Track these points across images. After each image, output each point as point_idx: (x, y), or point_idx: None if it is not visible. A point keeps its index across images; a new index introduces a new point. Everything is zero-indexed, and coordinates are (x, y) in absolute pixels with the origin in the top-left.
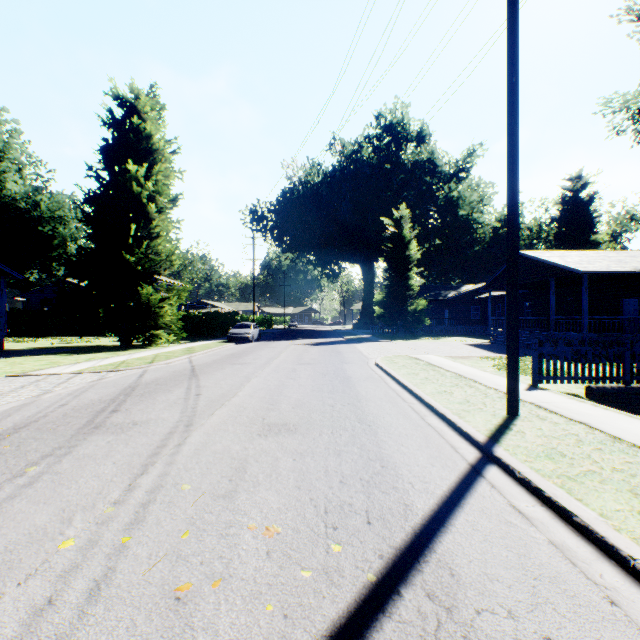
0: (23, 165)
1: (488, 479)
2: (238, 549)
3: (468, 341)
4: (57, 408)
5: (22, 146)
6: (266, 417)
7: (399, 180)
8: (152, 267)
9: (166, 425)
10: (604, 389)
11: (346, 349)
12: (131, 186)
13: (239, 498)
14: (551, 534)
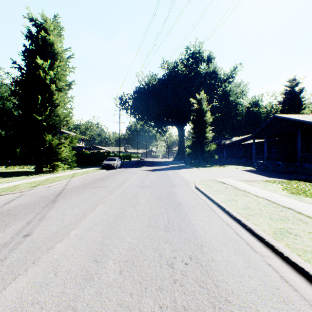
0: None
1: None
2: None
3: (241, 168)
4: None
5: None
6: None
7: (197, 82)
8: (54, 124)
9: None
10: None
11: (172, 174)
12: (39, 73)
13: None
14: None
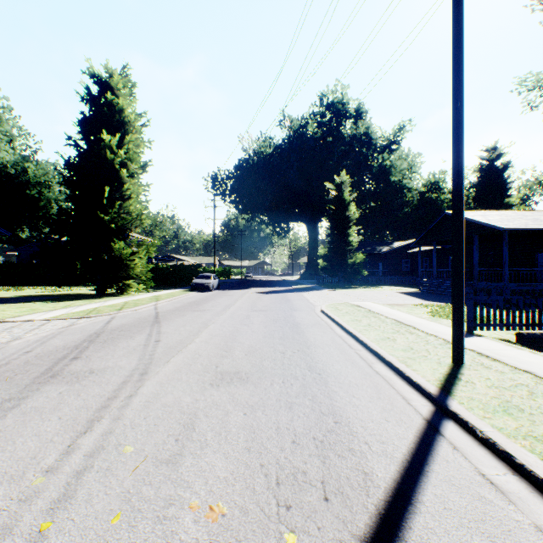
0: (14, 137)
1: (448, 438)
2: (174, 541)
3: (400, 290)
4: (21, 355)
5: (12, 120)
6: (219, 365)
7: (339, 151)
8: (124, 225)
9: (121, 373)
10: (534, 335)
11: (294, 297)
12: (105, 153)
13: (183, 464)
14: (536, 516)
